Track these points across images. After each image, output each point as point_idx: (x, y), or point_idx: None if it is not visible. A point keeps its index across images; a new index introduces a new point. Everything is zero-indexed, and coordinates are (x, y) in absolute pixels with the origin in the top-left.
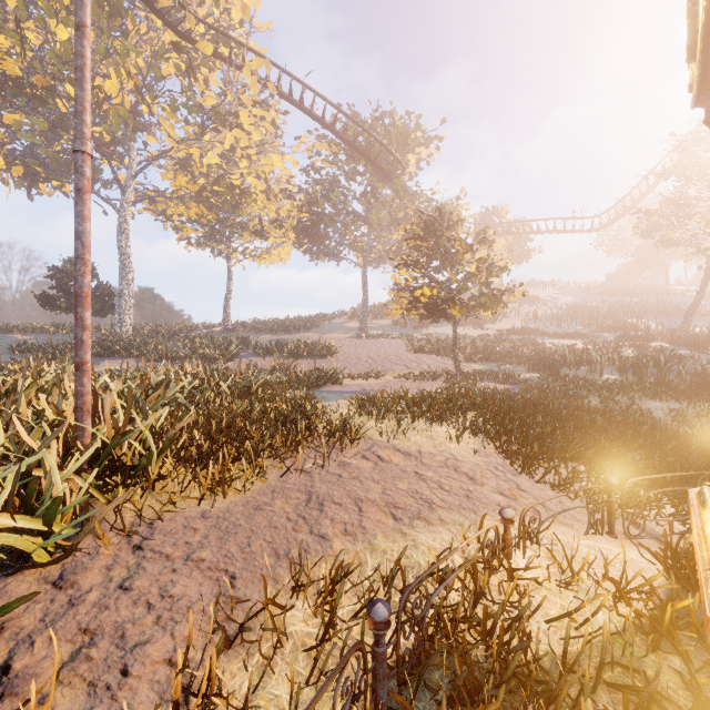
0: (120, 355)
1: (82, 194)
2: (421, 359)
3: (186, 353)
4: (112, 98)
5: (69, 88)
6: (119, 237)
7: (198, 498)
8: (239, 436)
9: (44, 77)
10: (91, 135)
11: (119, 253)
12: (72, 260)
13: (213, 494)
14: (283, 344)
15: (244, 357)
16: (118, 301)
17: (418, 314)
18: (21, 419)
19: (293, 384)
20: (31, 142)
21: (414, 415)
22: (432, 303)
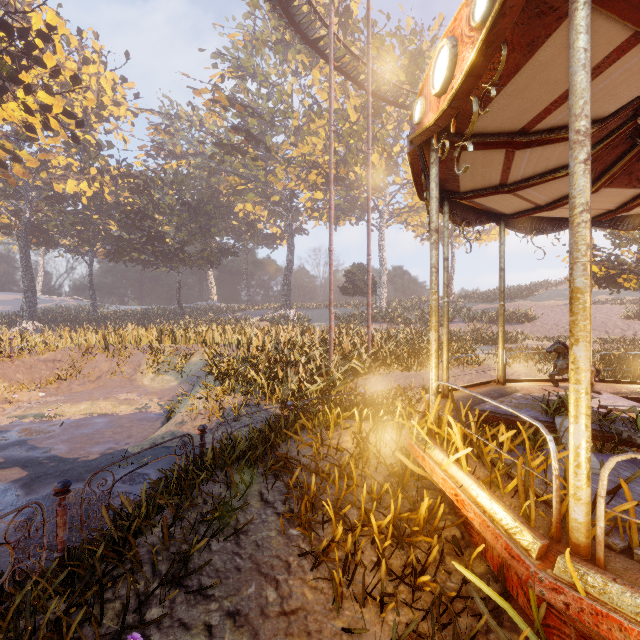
0: (379, 321)
1: (369, 272)
2: (629, 326)
3: (417, 320)
4: (375, 166)
5: (354, 166)
6: (379, 246)
7: (401, 371)
8: (419, 355)
9: (344, 169)
10: (365, 190)
11: (379, 256)
12: (355, 265)
13: (406, 371)
14: (487, 313)
15: (455, 323)
16: (378, 287)
17: (606, 285)
18: (352, 343)
19: (476, 341)
20: (338, 204)
21: (531, 360)
22: (603, 278)
